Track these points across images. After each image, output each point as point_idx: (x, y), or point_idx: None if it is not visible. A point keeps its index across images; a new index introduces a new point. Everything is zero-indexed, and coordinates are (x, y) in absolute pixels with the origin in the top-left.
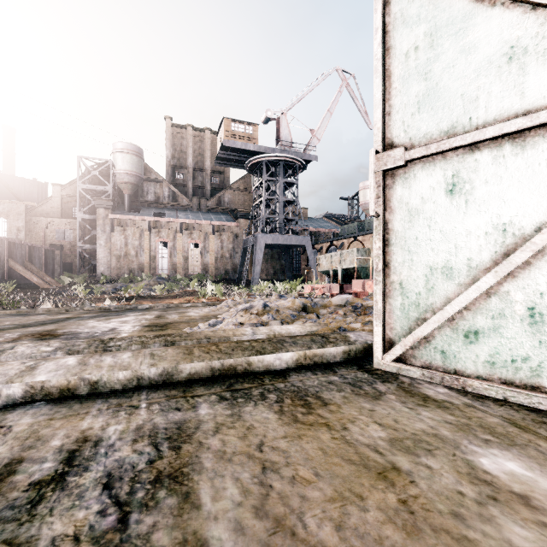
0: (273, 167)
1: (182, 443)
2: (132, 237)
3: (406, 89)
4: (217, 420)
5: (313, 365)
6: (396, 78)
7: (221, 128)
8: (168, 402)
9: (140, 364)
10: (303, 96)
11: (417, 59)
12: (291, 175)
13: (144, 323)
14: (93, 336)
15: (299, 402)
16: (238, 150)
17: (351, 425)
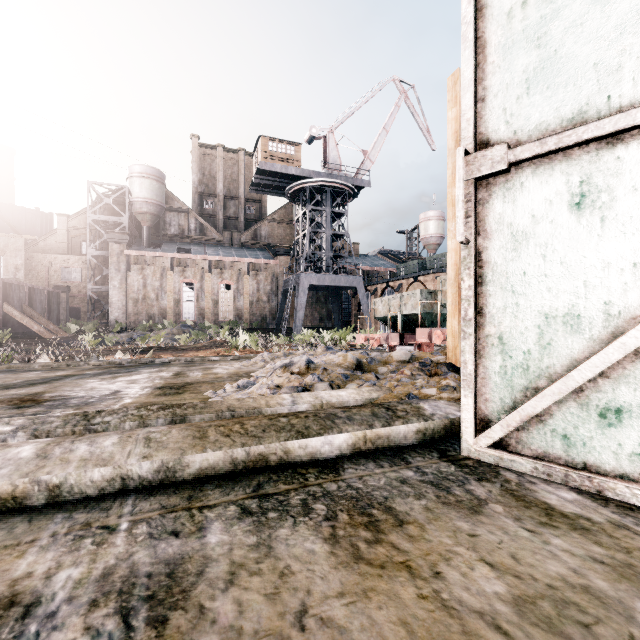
0: (318, 195)
1: (171, 608)
2: (152, 277)
3: (508, 62)
4: (234, 556)
5: (376, 451)
6: (493, 48)
7: (257, 148)
8: (163, 520)
9: (127, 456)
10: (354, 110)
11: (525, 18)
12: (339, 204)
13: (158, 383)
14: (87, 402)
15: (360, 518)
16: (278, 175)
17: (446, 566)
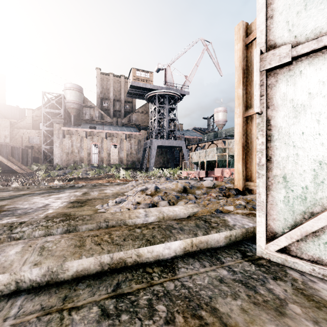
0: (162, 99)
1: None
2: (76, 141)
3: None
4: None
5: (199, 251)
6: None
7: (130, 74)
8: (37, 324)
9: (23, 263)
10: (180, 55)
11: None
12: (173, 103)
13: (72, 199)
14: (26, 212)
15: (193, 321)
16: (141, 88)
17: None
